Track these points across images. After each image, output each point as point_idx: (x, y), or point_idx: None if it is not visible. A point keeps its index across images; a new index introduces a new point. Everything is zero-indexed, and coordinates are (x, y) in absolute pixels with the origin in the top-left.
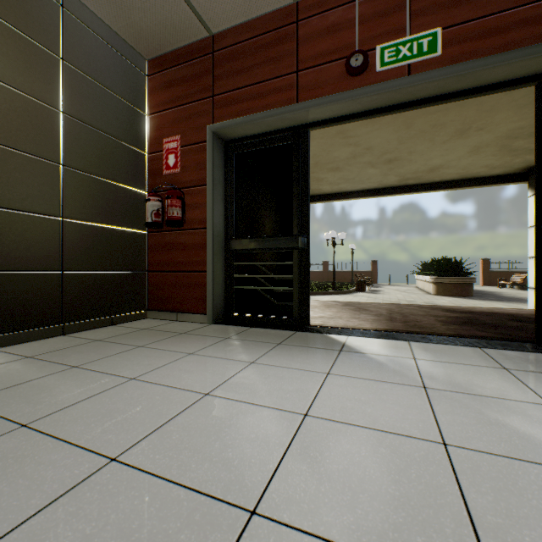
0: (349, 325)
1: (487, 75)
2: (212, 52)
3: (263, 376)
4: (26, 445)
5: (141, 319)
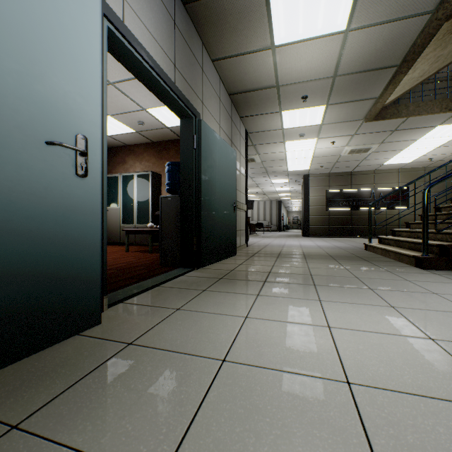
0: None
1: None
2: None
3: None
4: None
5: None
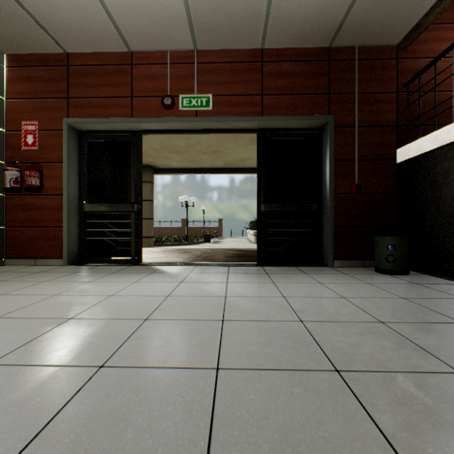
0: (169, 261)
1: (234, 125)
2: (68, 65)
3: (96, 286)
4: None
5: None
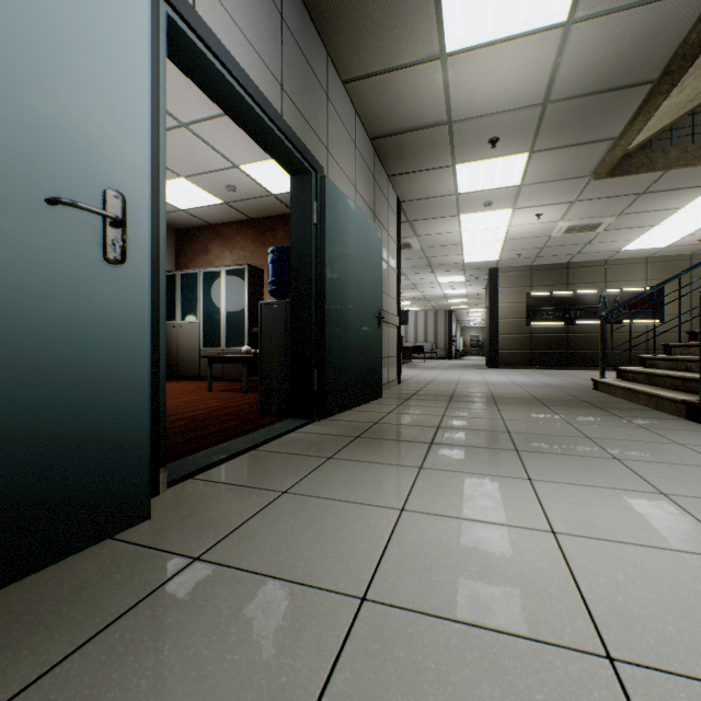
0: None
1: None
2: None
3: None
4: None
5: None
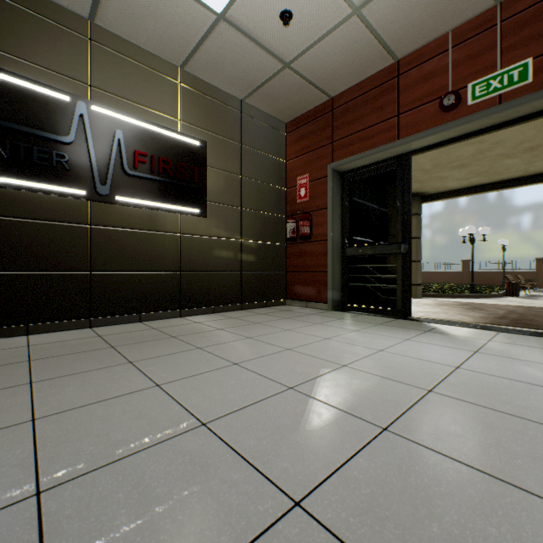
0: (449, 318)
1: None
2: (332, 110)
3: (361, 336)
4: (254, 342)
5: (282, 305)
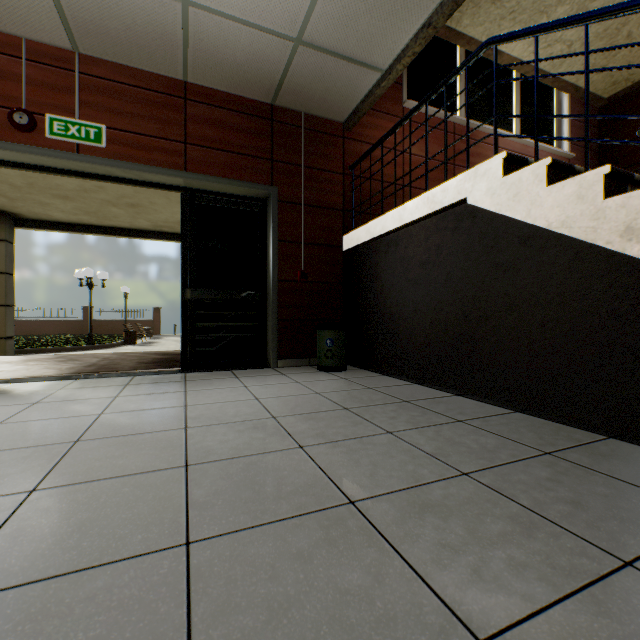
0: (28, 374)
1: (144, 176)
2: None
3: None
4: None
5: None
